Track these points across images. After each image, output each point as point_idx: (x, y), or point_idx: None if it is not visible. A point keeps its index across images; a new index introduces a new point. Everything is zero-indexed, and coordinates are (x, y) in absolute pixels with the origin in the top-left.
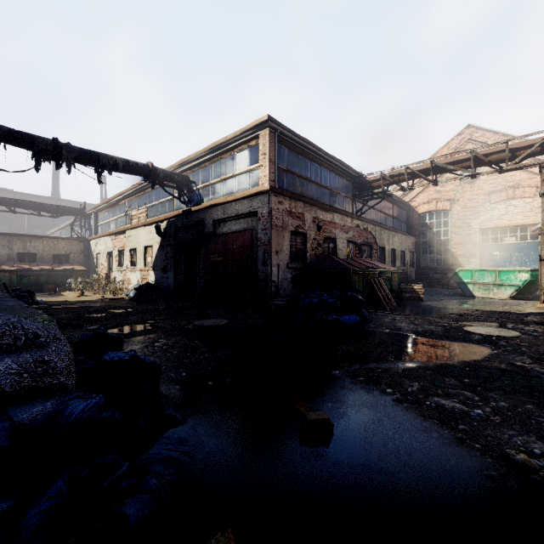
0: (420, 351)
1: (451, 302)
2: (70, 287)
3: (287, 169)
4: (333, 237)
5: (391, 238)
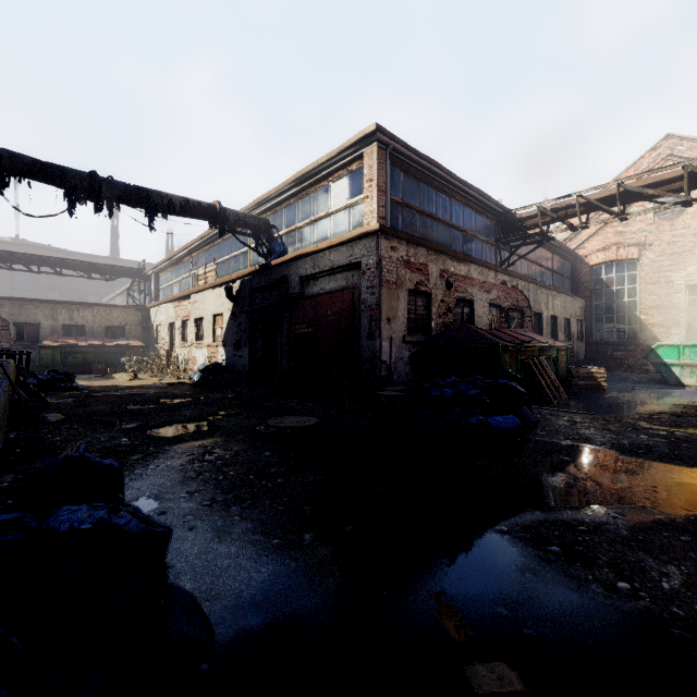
0: (640, 484)
1: (650, 393)
2: (123, 368)
3: (403, 202)
4: (469, 299)
5: (551, 300)
